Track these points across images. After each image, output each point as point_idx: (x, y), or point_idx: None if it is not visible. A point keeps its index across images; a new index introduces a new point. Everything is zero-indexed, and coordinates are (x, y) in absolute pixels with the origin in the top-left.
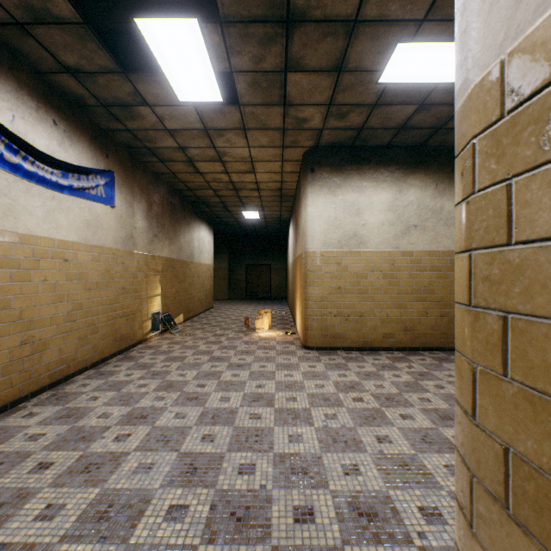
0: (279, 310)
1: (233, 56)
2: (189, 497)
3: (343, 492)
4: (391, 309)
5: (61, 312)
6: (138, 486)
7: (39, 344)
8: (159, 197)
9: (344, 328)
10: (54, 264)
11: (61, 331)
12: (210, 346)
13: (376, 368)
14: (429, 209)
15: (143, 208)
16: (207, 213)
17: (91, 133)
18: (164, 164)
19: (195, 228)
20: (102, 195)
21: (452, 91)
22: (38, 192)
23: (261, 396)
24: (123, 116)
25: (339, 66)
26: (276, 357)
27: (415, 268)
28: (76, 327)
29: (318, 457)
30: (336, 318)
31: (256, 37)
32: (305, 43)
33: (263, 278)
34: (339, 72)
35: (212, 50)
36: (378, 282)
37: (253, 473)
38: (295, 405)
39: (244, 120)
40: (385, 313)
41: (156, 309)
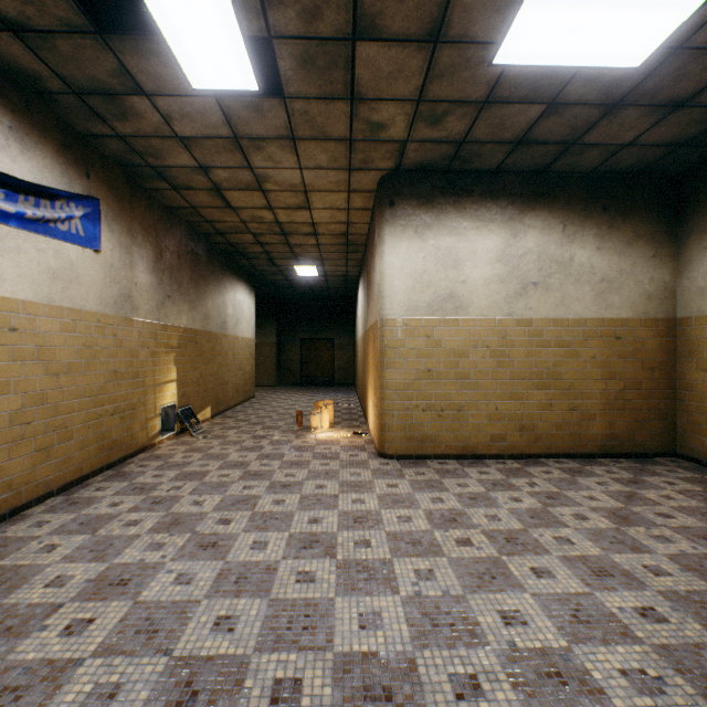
0: (344, 400)
1: (272, 7)
2: None
3: None
4: (501, 400)
5: (4, 411)
6: None
7: None
8: (174, 242)
9: (437, 428)
10: None
11: (4, 440)
12: (245, 455)
13: (485, 488)
14: (554, 260)
15: (148, 256)
16: (246, 269)
17: (60, 137)
18: (178, 192)
19: (229, 288)
20: (79, 232)
21: (598, 83)
22: None
23: (316, 539)
24: (108, 112)
25: (436, 33)
26: (340, 471)
27: (535, 342)
28: (31, 432)
29: (410, 660)
30: (425, 413)
31: None
32: None
33: (323, 357)
34: (435, 44)
35: None
36: (484, 363)
37: (297, 700)
38: (369, 553)
39: (293, 123)
40: (493, 406)
41: (169, 401)
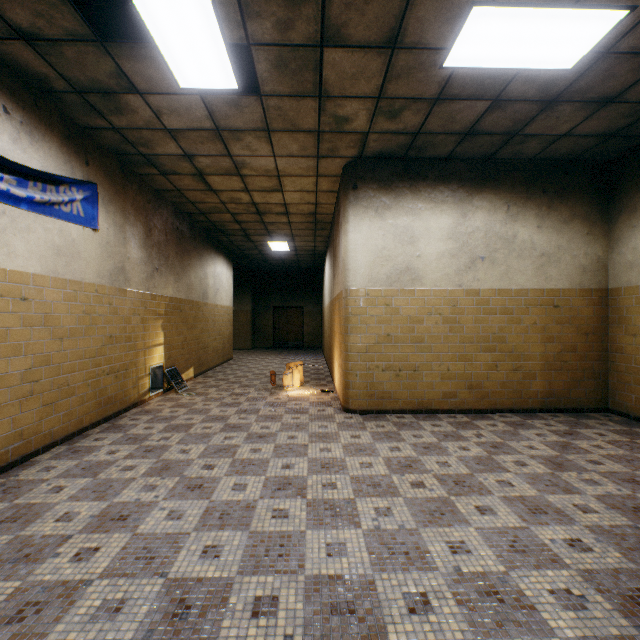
0: (313, 361)
1: (250, 19)
2: None
3: None
4: (452, 362)
5: (16, 370)
6: None
7: None
8: (162, 221)
9: (395, 386)
10: (5, 304)
11: (16, 396)
12: (225, 410)
13: (437, 438)
14: (499, 237)
15: (139, 234)
16: (224, 244)
17: (63, 129)
18: (166, 177)
19: (210, 262)
20: (80, 213)
21: (536, 82)
22: None
23: (288, 481)
24: (106, 108)
25: (393, 40)
26: (309, 424)
27: (482, 310)
28: (39, 389)
29: (370, 582)
30: (384, 373)
31: None
32: (348, 2)
33: (293, 323)
34: (393, 50)
35: (220, 9)
36: (437, 328)
37: (274, 613)
38: (335, 494)
39: (268, 117)
40: (445, 367)
41: (157, 362)
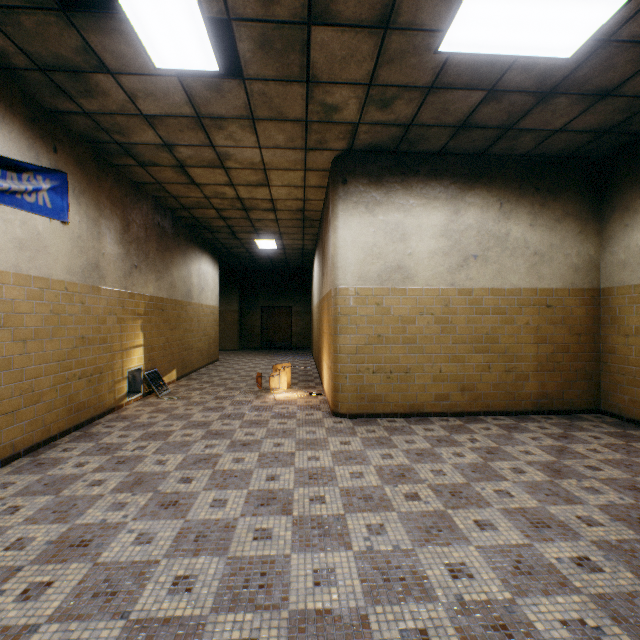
0: (301, 362)
1: None
2: None
3: None
4: (445, 363)
5: None
6: None
7: None
8: (141, 215)
9: (386, 388)
10: None
11: None
12: (208, 415)
13: (430, 444)
14: (492, 235)
15: (115, 228)
16: (210, 242)
17: (26, 112)
18: (145, 169)
19: (194, 259)
20: (47, 204)
21: (533, 71)
22: None
23: (273, 496)
24: (74, 90)
25: (386, 19)
26: (297, 430)
27: (475, 310)
28: None
29: (363, 617)
30: (375, 375)
31: None
32: None
33: (281, 323)
34: (385, 30)
35: None
36: (429, 329)
37: None
38: (323, 509)
39: (252, 104)
40: (437, 369)
41: (136, 365)
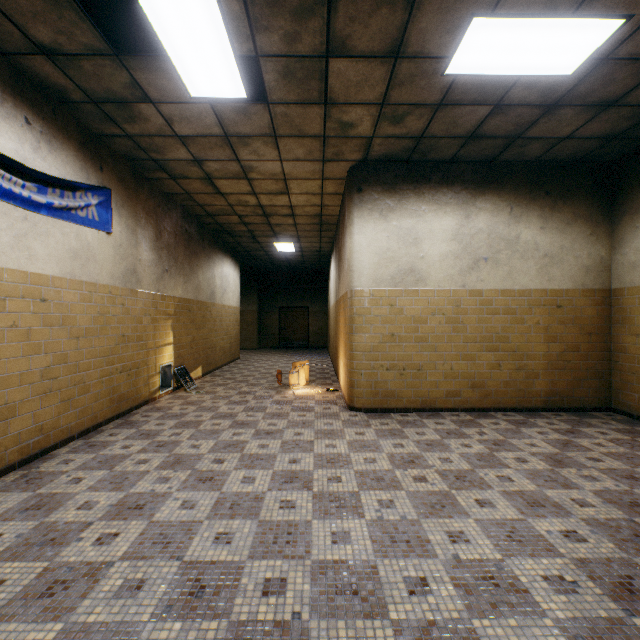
0: (318, 361)
1: (259, 33)
2: (191, 635)
3: (409, 624)
4: (456, 361)
5: (37, 368)
6: (118, 619)
7: (4, 410)
8: (171, 223)
9: (399, 384)
10: (27, 305)
11: (37, 392)
12: (233, 407)
13: (440, 436)
14: (502, 239)
15: (150, 236)
16: (231, 245)
17: (79, 138)
18: (176, 181)
19: (217, 263)
20: (95, 217)
21: (536, 88)
22: (3, 210)
23: (295, 475)
24: (120, 117)
25: (396, 50)
26: (315, 422)
27: (485, 310)
28: (57, 386)
29: (373, 566)
30: (388, 372)
31: (289, 6)
32: (352, 16)
33: (299, 323)
34: (396, 59)
35: (231, 24)
36: (440, 328)
37: (283, 593)
38: (340, 487)
39: (275, 123)
40: (448, 366)
41: (167, 361)
